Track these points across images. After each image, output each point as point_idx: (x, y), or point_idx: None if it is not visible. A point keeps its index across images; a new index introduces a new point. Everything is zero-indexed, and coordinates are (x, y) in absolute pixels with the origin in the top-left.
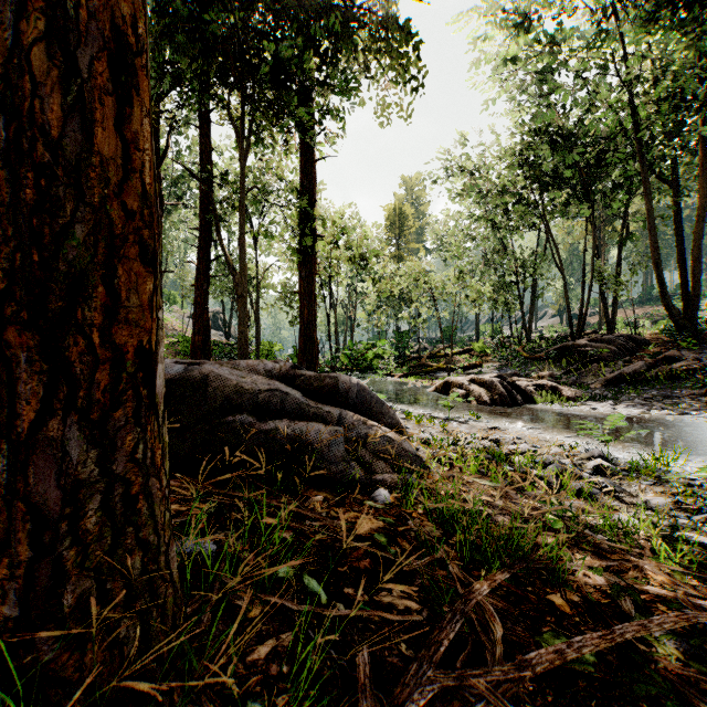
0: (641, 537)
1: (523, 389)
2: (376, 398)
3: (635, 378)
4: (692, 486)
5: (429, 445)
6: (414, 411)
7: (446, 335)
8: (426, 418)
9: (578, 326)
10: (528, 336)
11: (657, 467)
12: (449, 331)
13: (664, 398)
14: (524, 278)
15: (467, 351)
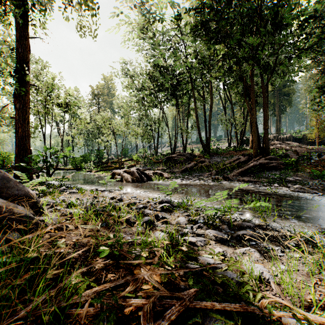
0: (164, 245)
1: (147, 174)
2: (2, 175)
3: (191, 169)
4: (198, 210)
5: (67, 207)
6: (89, 188)
7: (123, 152)
8: (90, 190)
9: (174, 149)
10: (156, 153)
11: (188, 204)
12: (124, 151)
13: (199, 176)
14: (154, 128)
15: (131, 160)
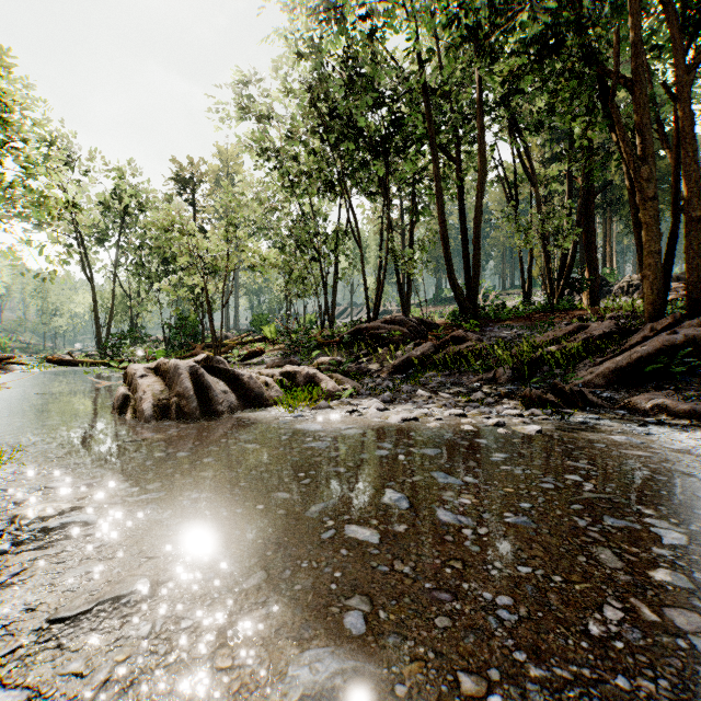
0: None
1: (244, 381)
2: None
3: (424, 362)
4: None
5: None
6: None
7: (257, 324)
8: None
9: (375, 308)
10: (332, 322)
11: None
12: (260, 320)
13: (452, 386)
14: (325, 255)
15: (266, 339)
